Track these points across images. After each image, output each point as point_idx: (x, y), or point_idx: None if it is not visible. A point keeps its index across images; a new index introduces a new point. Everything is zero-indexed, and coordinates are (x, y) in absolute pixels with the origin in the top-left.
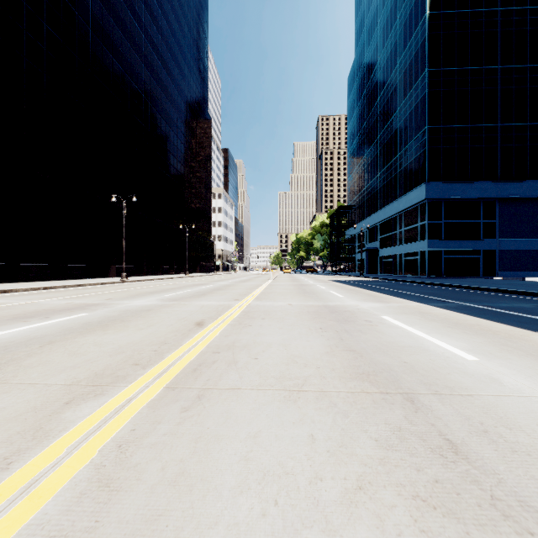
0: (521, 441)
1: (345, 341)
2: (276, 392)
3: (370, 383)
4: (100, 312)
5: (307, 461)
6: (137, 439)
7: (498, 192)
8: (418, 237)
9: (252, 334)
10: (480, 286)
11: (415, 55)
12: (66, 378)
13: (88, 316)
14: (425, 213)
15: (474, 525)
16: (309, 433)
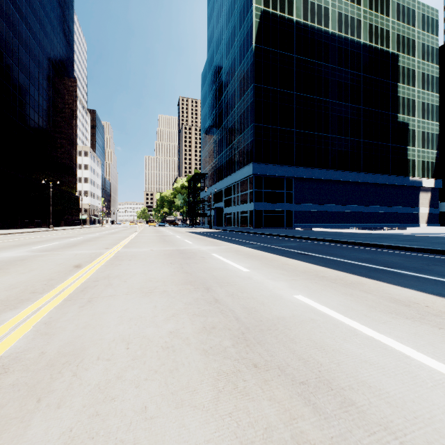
0: (243, 296)
1: (184, 268)
2: (138, 294)
3: (191, 285)
4: None
5: (151, 313)
6: (55, 320)
7: (294, 173)
8: (248, 200)
9: (122, 270)
10: (279, 234)
11: (247, 71)
12: None
13: None
14: (253, 184)
15: (210, 317)
16: (154, 305)
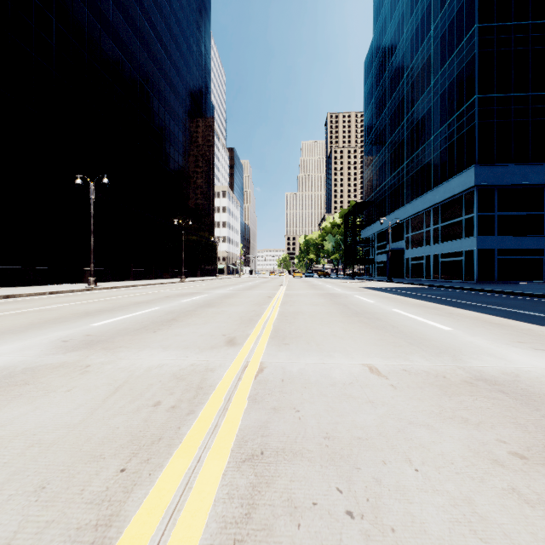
0: None
1: None
2: None
3: None
4: None
5: None
6: None
7: None
8: (462, 233)
9: None
10: None
11: (458, 11)
12: None
13: None
14: (474, 204)
15: None
16: None
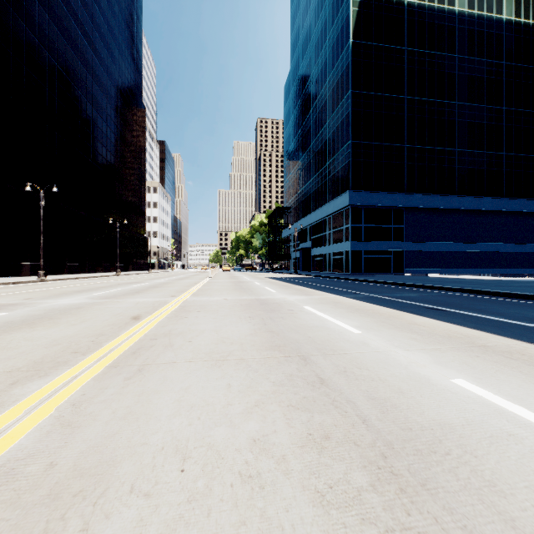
0: (363, 374)
1: (268, 325)
2: (206, 362)
3: (279, 351)
4: (21, 311)
5: (223, 397)
6: (88, 399)
7: (404, 202)
8: (343, 238)
9: (188, 324)
10: (387, 281)
11: (341, 76)
12: (4, 367)
13: (8, 315)
14: (349, 218)
15: (317, 413)
16: (228, 383)
